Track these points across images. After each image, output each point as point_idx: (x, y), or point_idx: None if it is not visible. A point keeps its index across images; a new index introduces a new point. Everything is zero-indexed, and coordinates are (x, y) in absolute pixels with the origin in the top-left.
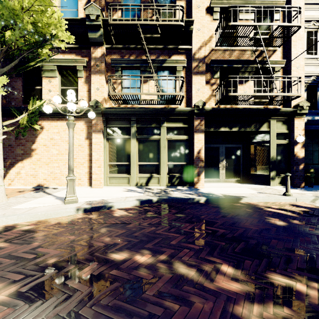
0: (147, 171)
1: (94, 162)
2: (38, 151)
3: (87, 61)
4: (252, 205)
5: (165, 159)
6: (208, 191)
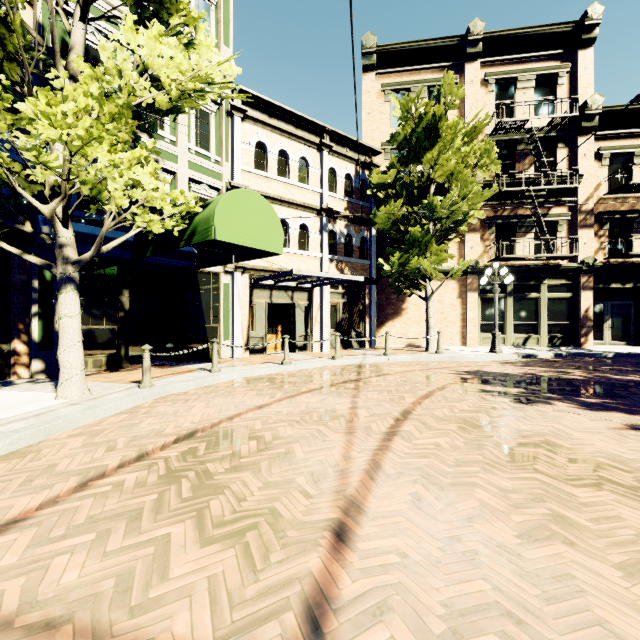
0: (522, 331)
1: (470, 321)
2: (408, 310)
3: None
4: None
5: (546, 318)
6: (604, 350)
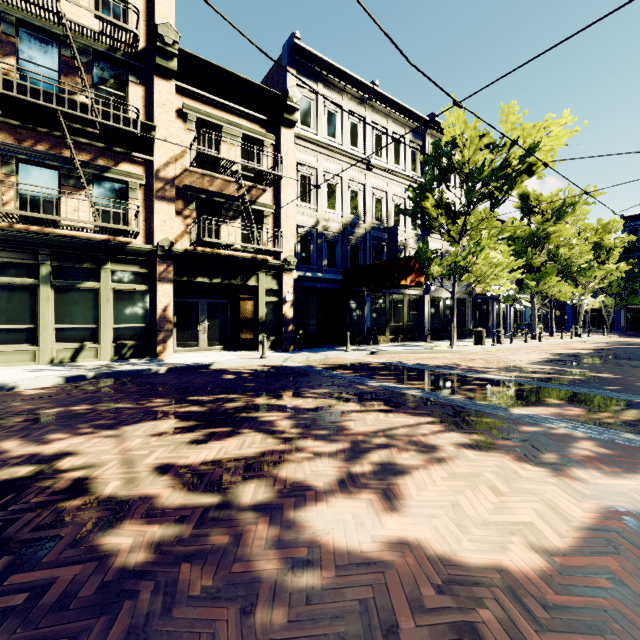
0: (73, 339)
1: None
2: None
3: None
4: (220, 369)
5: (109, 320)
6: (176, 362)
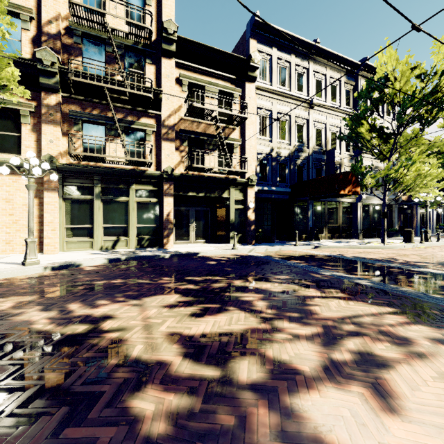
0: (113, 234)
1: (47, 224)
2: None
3: (35, 106)
4: (205, 257)
5: (134, 221)
6: (175, 250)
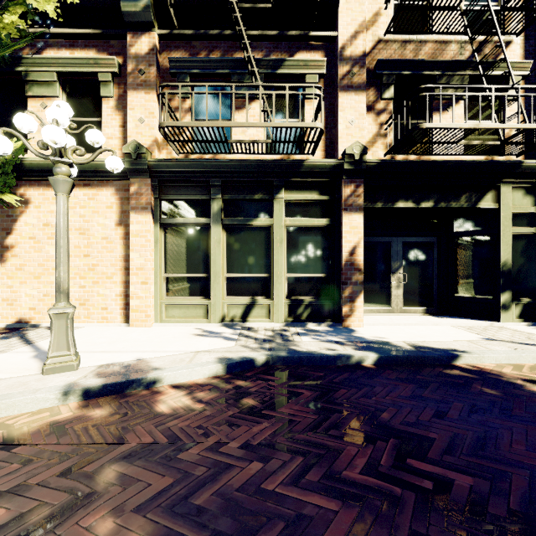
0: (244, 292)
1: (135, 272)
2: (19, 250)
3: (121, 64)
4: (490, 375)
5: (282, 267)
6: (375, 336)
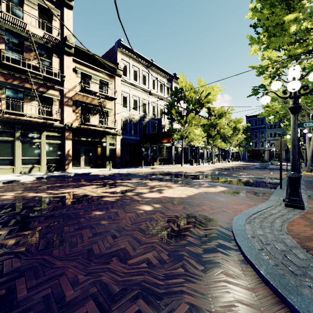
0: (29, 163)
1: None
2: None
3: None
4: (95, 174)
5: (45, 155)
6: (75, 172)
